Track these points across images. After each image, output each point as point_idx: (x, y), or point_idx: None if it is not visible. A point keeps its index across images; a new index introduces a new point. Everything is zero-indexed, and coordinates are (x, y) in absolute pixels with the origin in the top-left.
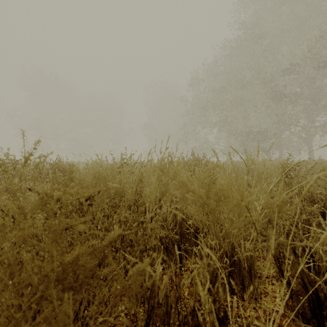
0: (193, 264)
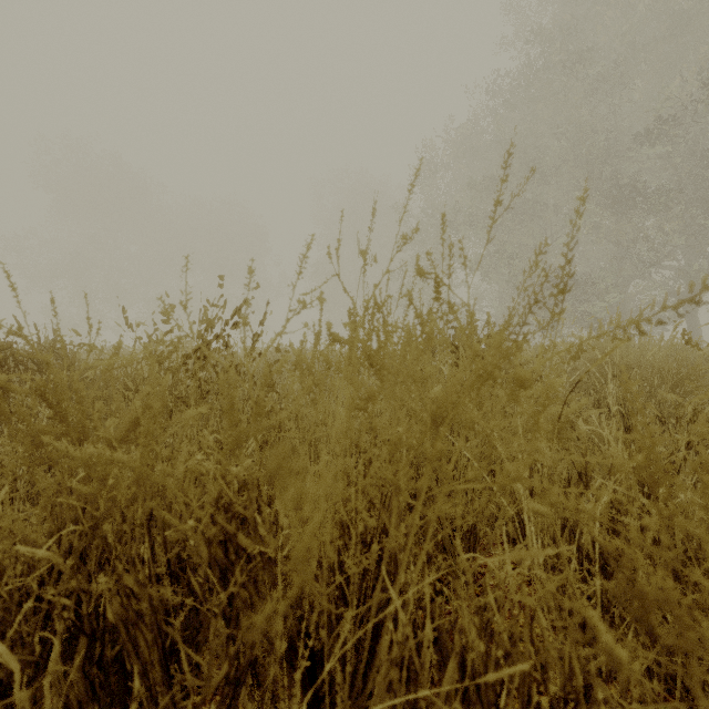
0: None
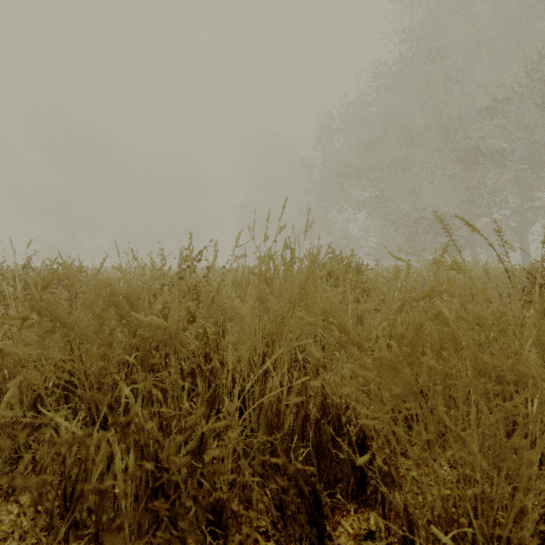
0: (354, 541)
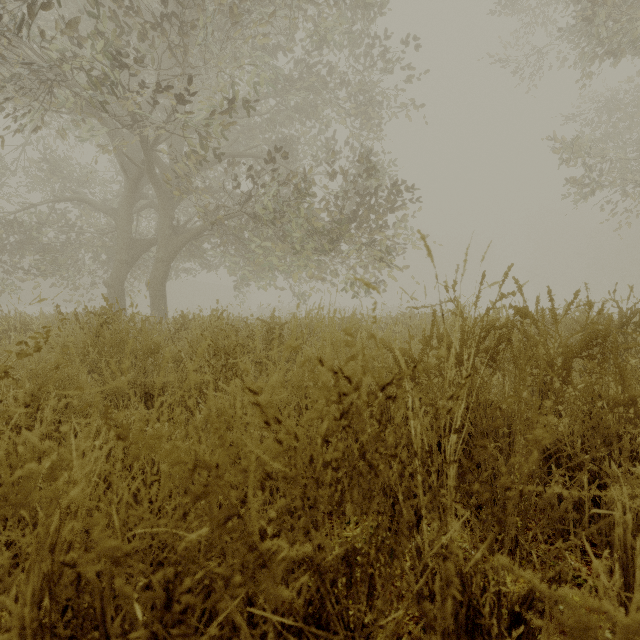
0: None
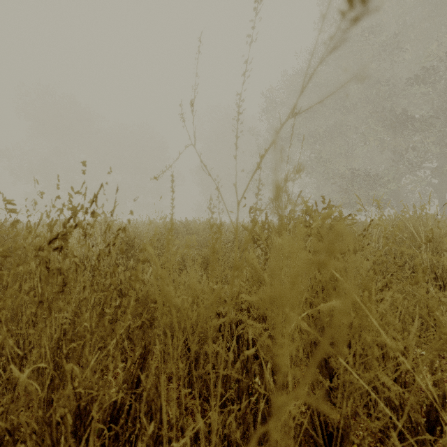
0: None
